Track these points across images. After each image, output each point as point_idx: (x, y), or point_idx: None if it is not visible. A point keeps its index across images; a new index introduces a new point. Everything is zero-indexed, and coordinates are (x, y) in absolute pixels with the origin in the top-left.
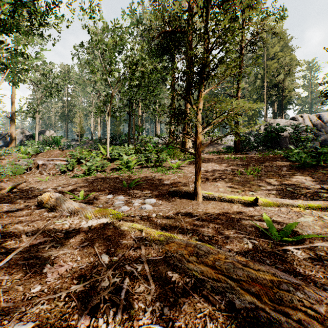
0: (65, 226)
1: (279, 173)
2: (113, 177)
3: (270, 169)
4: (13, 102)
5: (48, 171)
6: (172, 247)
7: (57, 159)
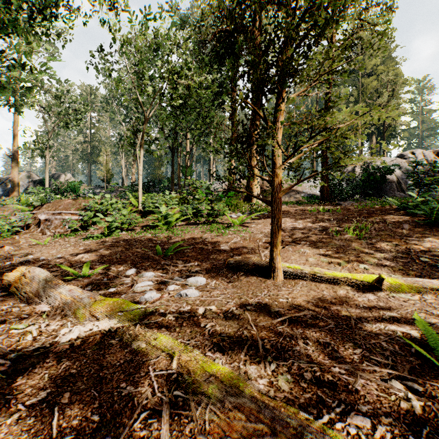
0: (25, 340)
1: (399, 233)
2: (143, 239)
3: (384, 227)
4: (15, 135)
5: (54, 230)
6: (236, 426)
7: (66, 212)
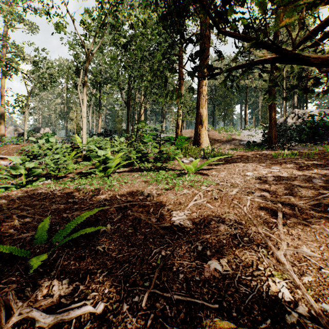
0: None
1: None
2: (59, 193)
3: None
4: (3, 96)
5: None
6: None
7: (3, 157)
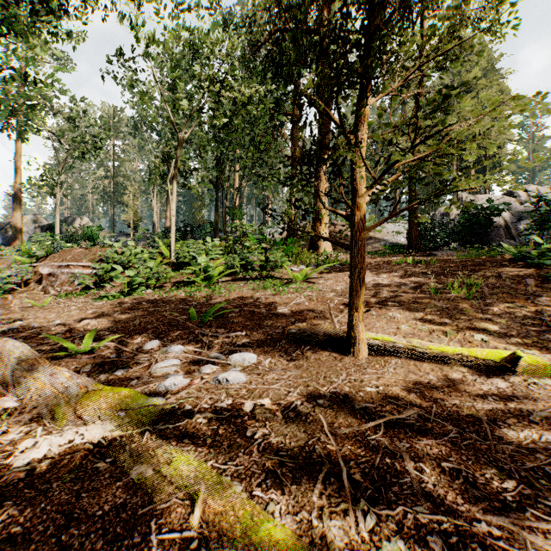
0: None
1: (522, 291)
2: (174, 299)
3: (499, 284)
4: (18, 169)
5: (60, 288)
6: None
7: (76, 265)
